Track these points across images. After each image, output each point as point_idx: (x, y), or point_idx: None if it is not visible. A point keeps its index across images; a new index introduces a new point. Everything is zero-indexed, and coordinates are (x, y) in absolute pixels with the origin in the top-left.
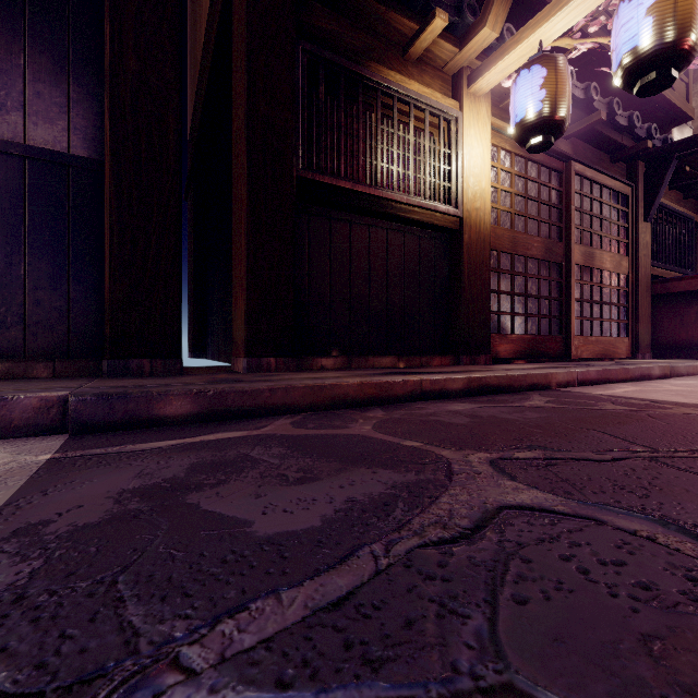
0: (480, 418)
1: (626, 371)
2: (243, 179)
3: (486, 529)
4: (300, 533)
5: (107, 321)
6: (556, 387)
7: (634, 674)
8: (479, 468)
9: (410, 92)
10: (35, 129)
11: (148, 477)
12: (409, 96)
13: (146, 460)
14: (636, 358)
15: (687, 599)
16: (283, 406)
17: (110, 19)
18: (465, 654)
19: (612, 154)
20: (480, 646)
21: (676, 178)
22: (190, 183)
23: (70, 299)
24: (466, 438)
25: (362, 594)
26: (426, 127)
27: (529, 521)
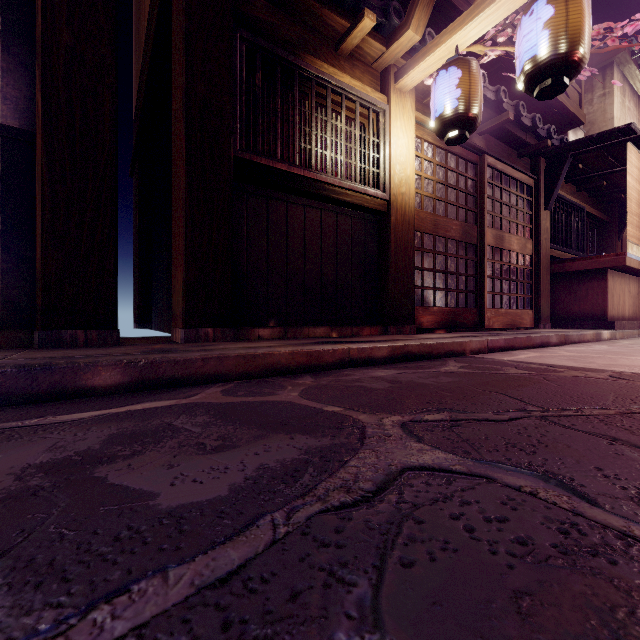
0: (399, 383)
1: (529, 339)
2: (181, 157)
3: (387, 491)
4: (204, 504)
5: (38, 292)
6: (470, 354)
7: (502, 634)
8: (390, 431)
9: (342, 84)
10: None
11: (60, 450)
12: (341, 88)
13: (63, 433)
14: (538, 328)
15: (558, 552)
16: (215, 374)
17: None
18: (344, 626)
19: (519, 150)
20: (360, 615)
21: (571, 173)
22: (135, 160)
23: None
24: (383, 403)
25: (253, 567)
26: (357, 117)
27: (427, 482)
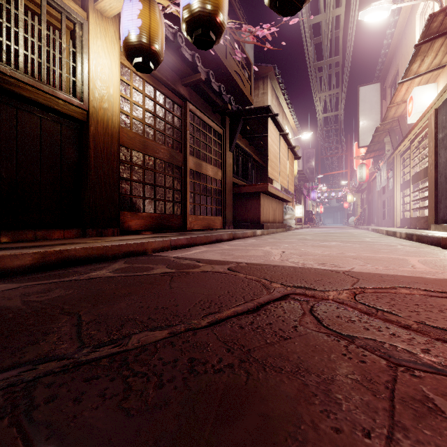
0: None
1: (207, 237)
2: None
3: None
4: None
5: None
6: (152, 252)
7: None
8: None
9: None
10: None
11: None
12: None
13: None
14: (225, 228)
15: None
16: None
17: None
18: None
19: (213, 107)
20: None
21: (245, 132)
22: None
23: None
24: None
25: None
26: (44, 14)
27: None
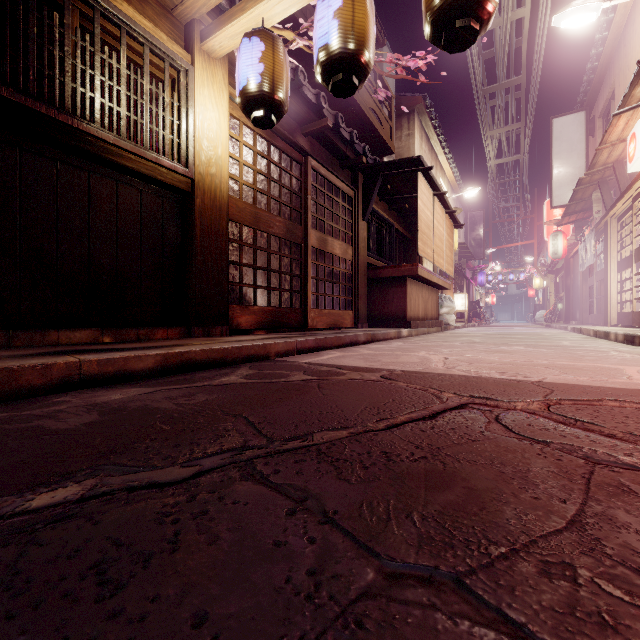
0: (118, 412)
1: (339, 339)
2: None
3: None
4: None
5: None
6: (276, 357)
7: None
8: None
9: (120, 12)
10: None
11: None
12: (119, 17)
13: None
14: (357, 327)
15: None
16: None
17: None
18: None
19: (341, 161)
20: None
21: (383, 192)
22: None
23: None
24: (4, 469)
25: None
26: (146, 64)
27: None
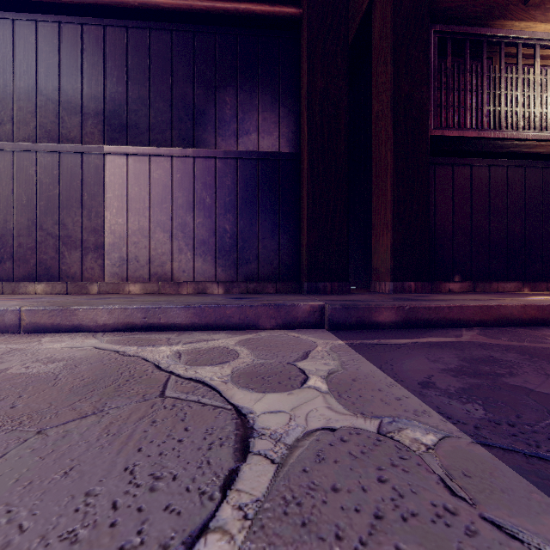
0: None
1: None
2: (389, 146)
3: None
4: None
5: (305, 257)
6: None
7: None
8: None
9: (536, 34)
10: (263, 141)
11: (441, 362)
12: (535, 38)
13: (415, 351)
14: None
15: None
16: (457, 320)
17: (307, 58)
18: None
19: None
20: None
21: None
22: None
23: (280, 244)
24: None
25: None
26: None
27: None
